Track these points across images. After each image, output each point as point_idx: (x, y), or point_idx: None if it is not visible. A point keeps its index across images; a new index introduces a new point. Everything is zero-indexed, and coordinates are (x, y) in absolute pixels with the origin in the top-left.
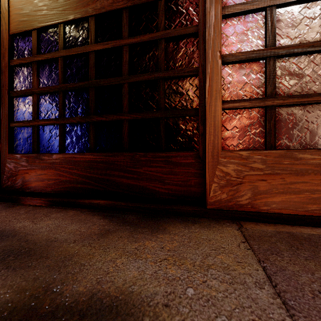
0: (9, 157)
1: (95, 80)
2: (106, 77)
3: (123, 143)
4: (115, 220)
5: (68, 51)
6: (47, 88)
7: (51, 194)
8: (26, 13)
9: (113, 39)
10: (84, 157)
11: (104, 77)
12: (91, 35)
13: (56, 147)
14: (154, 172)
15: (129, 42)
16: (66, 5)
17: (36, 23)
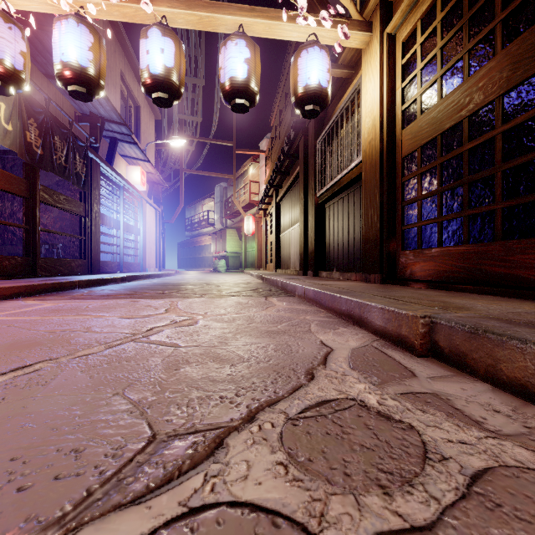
0: (401, 253)
1: (468, 177)
2: (479, 171)
3: (495, 233)
4: (472, 295)
5: (444, 157)
6: (428, 194)
7: (430, 281)
8: (412, 137)
9: (486, 131)
10: (457, 249)
11: (477, 171)
12: (464, 136)
13: (435, 242)
14: (529, 260)
15: (501, 131)
16: (442, 118)
17: (420, 142)
